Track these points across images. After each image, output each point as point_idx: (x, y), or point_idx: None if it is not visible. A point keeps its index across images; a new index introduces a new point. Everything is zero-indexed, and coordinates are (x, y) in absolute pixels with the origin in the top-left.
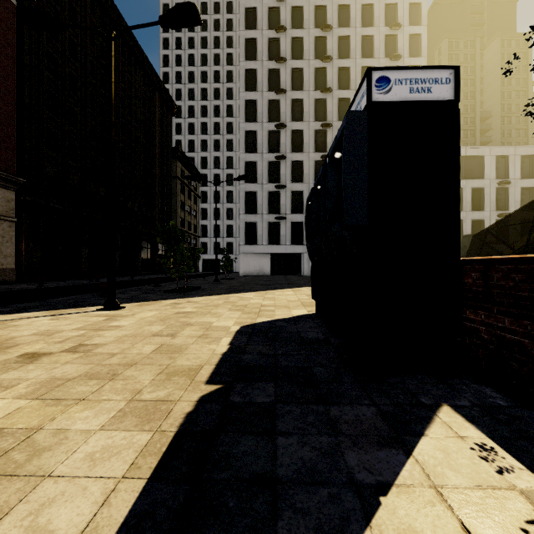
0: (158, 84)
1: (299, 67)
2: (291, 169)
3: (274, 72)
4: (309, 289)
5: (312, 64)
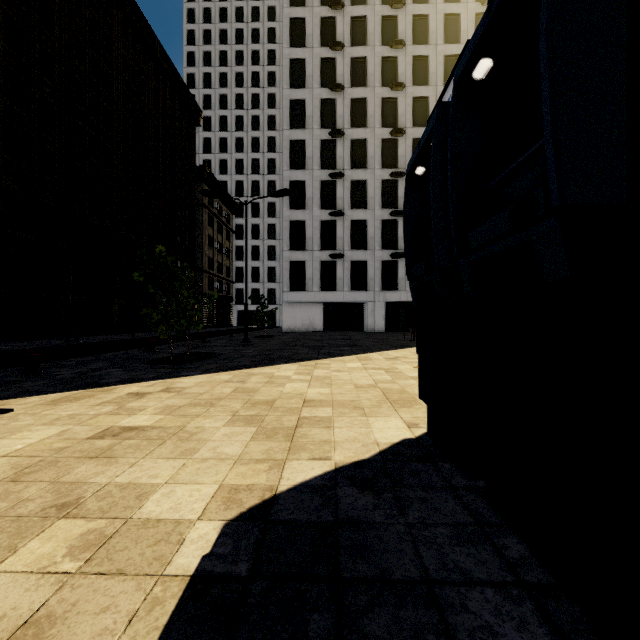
0: (177, 81)
1: (361, 55)
2: (351, 191)
3: (329, 62)
4: (385, 357)
5: (378, 52)
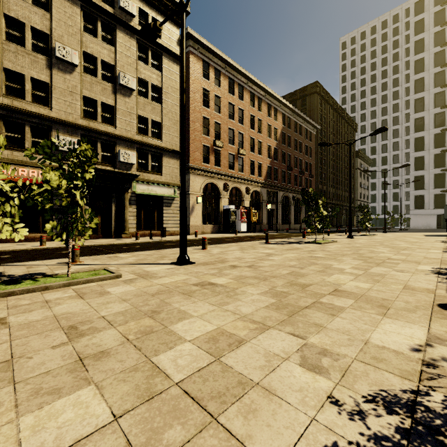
0: (350, 121)
1: None
2: None
3: (440, 93)
4: None
5: None
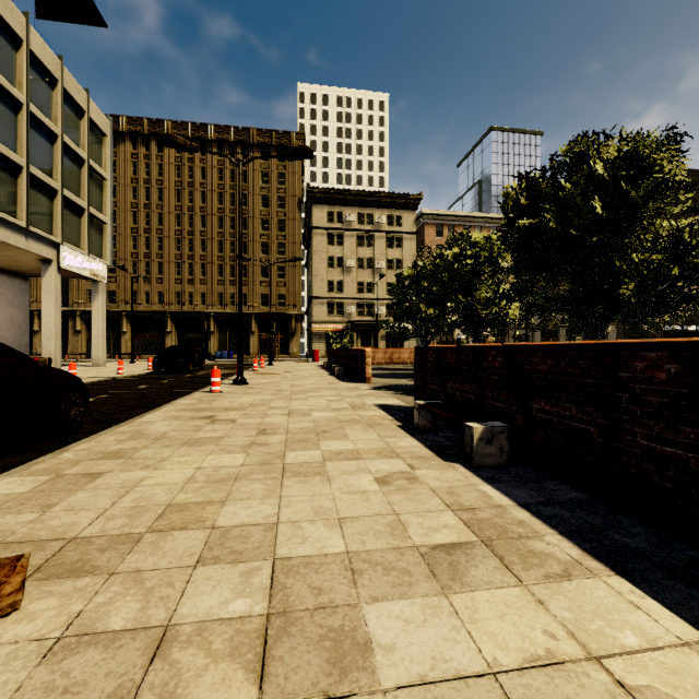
0: None
1: None
2: None
3: None
4: None
5: None
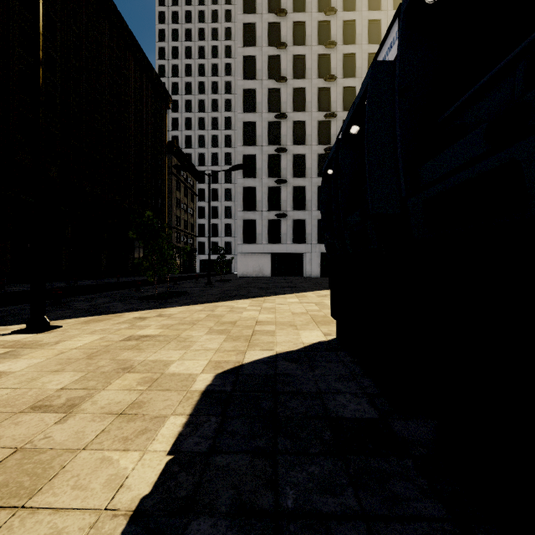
0: (151, 73)
1: (301, 53)
2: (293, 163)
3: (275, 59)
4: (317, 295)
5: (315, 50)
